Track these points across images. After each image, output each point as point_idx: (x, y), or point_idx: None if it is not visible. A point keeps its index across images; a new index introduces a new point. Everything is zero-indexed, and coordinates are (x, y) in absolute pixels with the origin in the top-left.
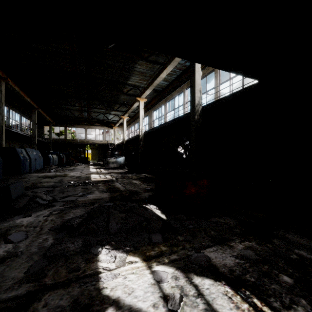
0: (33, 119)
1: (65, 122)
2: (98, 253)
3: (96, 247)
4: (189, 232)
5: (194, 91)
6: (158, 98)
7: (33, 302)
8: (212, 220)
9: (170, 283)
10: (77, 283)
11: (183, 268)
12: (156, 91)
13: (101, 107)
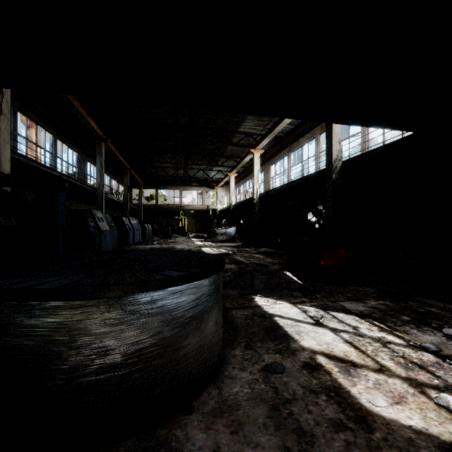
0: (126, 182)
1: (156, 183)
2: (253, 298)
3: (250, 295)
4: (326, 293)
5: (331, 143)
6: (278, 147)
7: (228, 312)
8: (349, 288)
9: (313, 313)
10: (248, 308)
11: (322, 308)
12: (275, 138)
13: (201, 162)
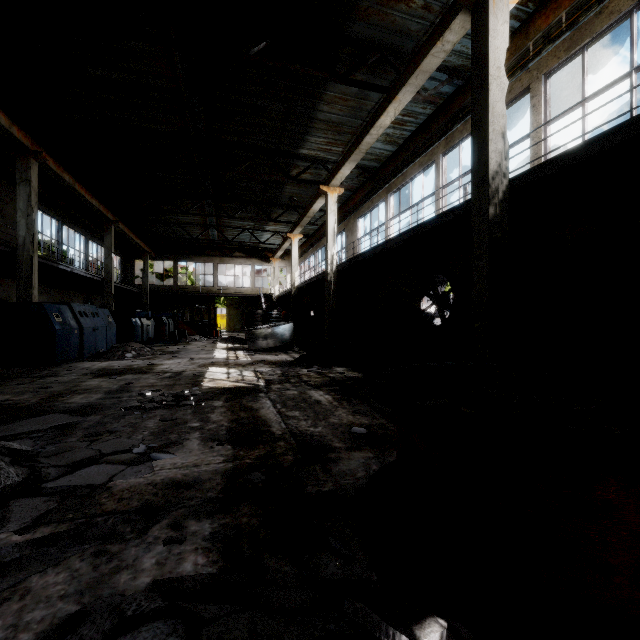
0: (107, 244)
1: (175, 251)
2: None
3: None
4: None
5: (486, 137)
6: (369, 188)
7: None
8: None
9: None
10: None
11: None
12: (365, 170)
13: (244, 216)
